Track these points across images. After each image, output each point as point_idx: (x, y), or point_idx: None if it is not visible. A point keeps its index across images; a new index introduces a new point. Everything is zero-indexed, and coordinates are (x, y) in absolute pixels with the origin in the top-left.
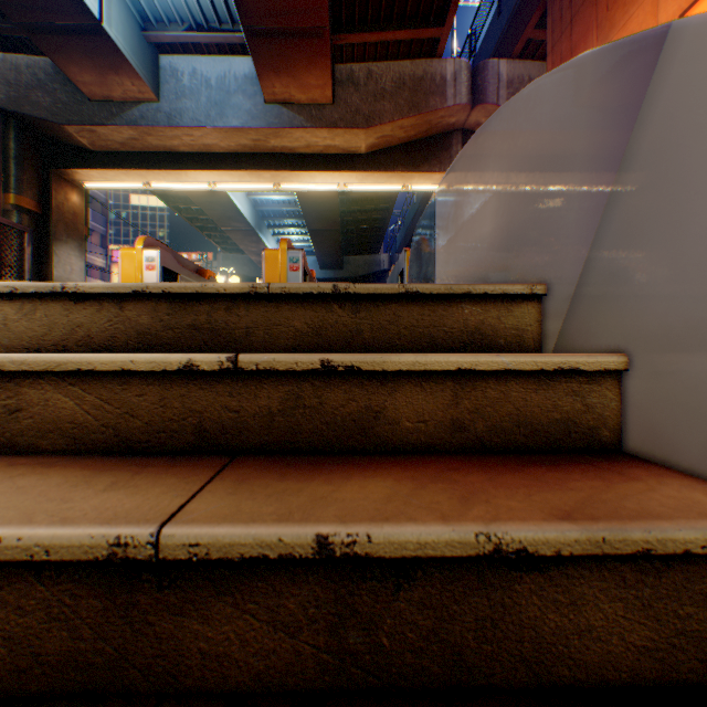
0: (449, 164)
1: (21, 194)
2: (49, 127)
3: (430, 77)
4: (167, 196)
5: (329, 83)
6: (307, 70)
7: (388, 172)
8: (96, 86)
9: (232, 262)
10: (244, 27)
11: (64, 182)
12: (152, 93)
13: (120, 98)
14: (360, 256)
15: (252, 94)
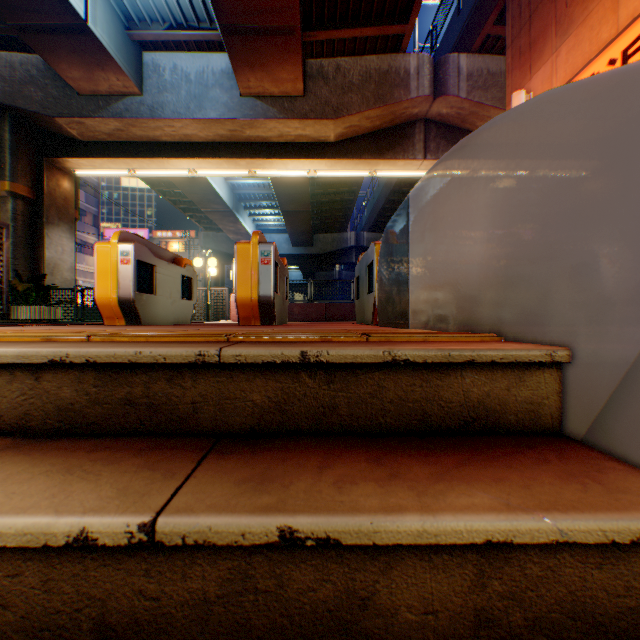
0: (412, 151)
1: (16, 182)
2: (41, 119)
3: (394, 71)
4: (152, 180)
5: (300, 77)
6: (280, 65)
7: (355, 160)
8: (84, 81)
9: (212, 239)
10: (220, 25)
11: (56, 170)
12: (136, 87)
13: (107, 92)
14: (329, 234)
15: (228, 88)
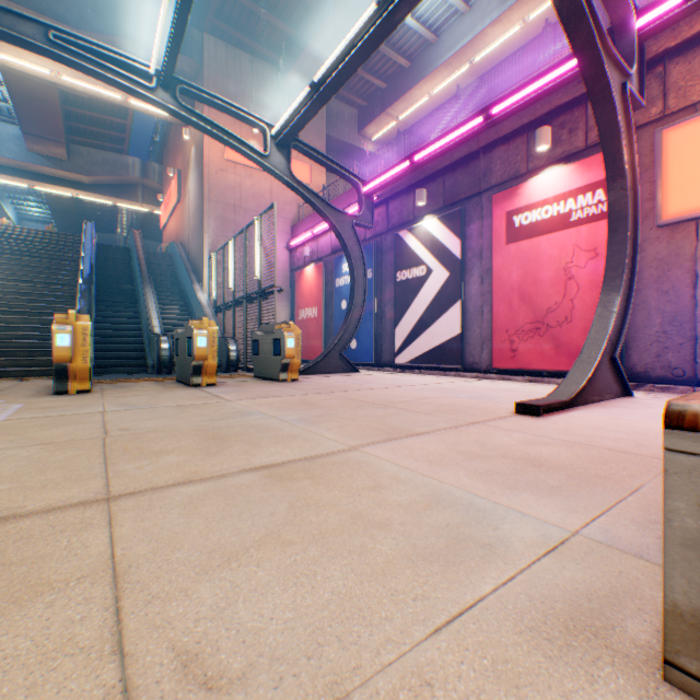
0: (137, 199)
1: None
2: None
3: (123, 163)
4: None
5: (68, 155)
6: (56, 149)
7: (103, 196)
8: None
9: None
10: (24, 131)
11: None
12: None
13: None
14: (100, 234)
15: (20, 145)
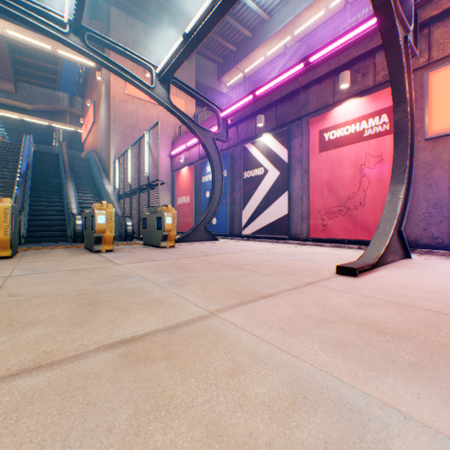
0: (66, 121)
1: None
2: None
3: (55, 96)
4: None
5: (15, 89)
6: (6, 84)
7: (42, 119)
8: None
9: None
10: None
11: None
12: None
13: None
14: (41, 146)
15: None
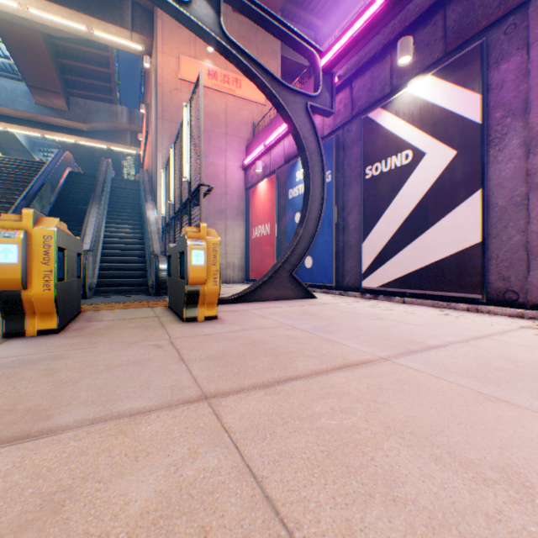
0: (125, 142)
1: None
2: None
3: (112, 111)
4: None
5: (67, 105)
6: (56, 100)
7: (98, 141)
8: None
9: None
10: (28, 85)
11: None
12: None
13: None
14: None
15: (30, 99)
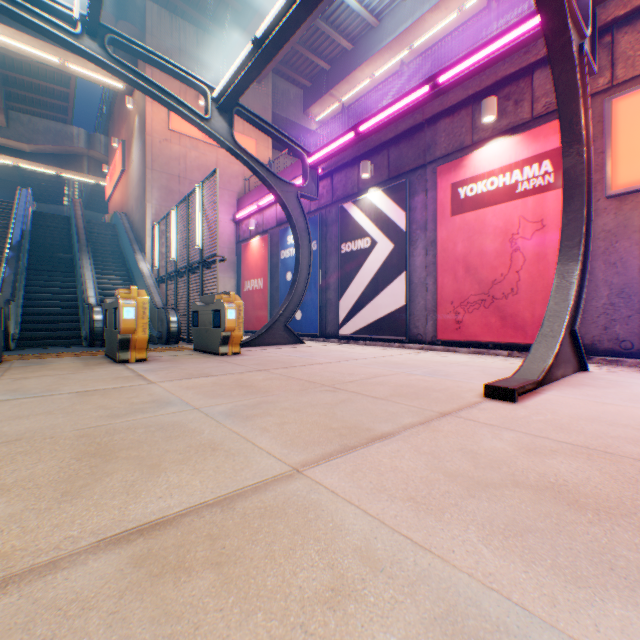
0: (82, 170)
1: None
2: None
3: (66, 132)
4: None
5: (6, 122)
6: None
7: (46, 165)
8: None
9: None
10: None
11: None
12: None
13: None
14: (46, 205)
15: None
